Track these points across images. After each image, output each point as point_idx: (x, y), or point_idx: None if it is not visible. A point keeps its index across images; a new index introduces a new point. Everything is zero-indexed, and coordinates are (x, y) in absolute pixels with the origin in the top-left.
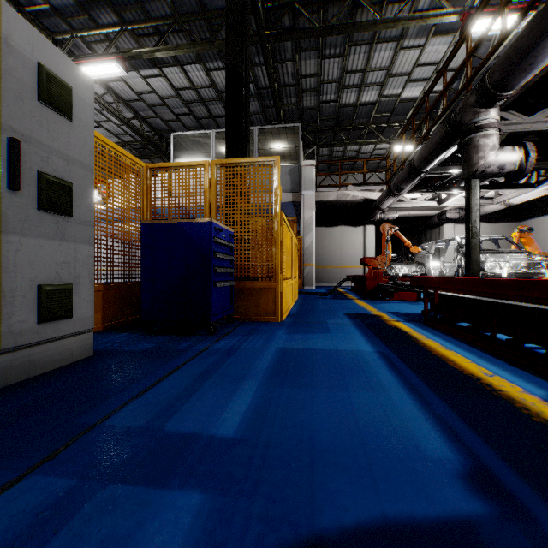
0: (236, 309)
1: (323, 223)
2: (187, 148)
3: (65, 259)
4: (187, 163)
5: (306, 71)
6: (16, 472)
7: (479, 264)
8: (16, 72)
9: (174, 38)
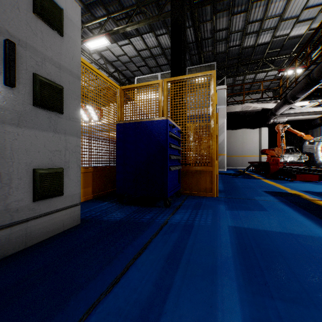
0: (182, 186)
1: (229, 127)
2: None
3: (57, 148)
4: (147, 83)
5: (219, 27)
6: None
7: None
8: None
9: (137, 19)
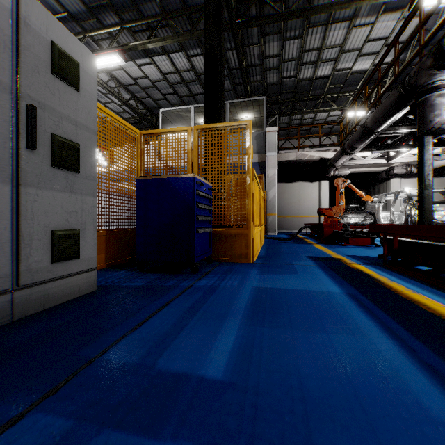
0: (214, 252)
1: (283, 180)
2: (172, 121)
3: (73, 209)
4: (173, 129)
5: (269, 52)
6: (20, 407)
7: (431, 213)
8: (33, 48)
9: (162, 32)
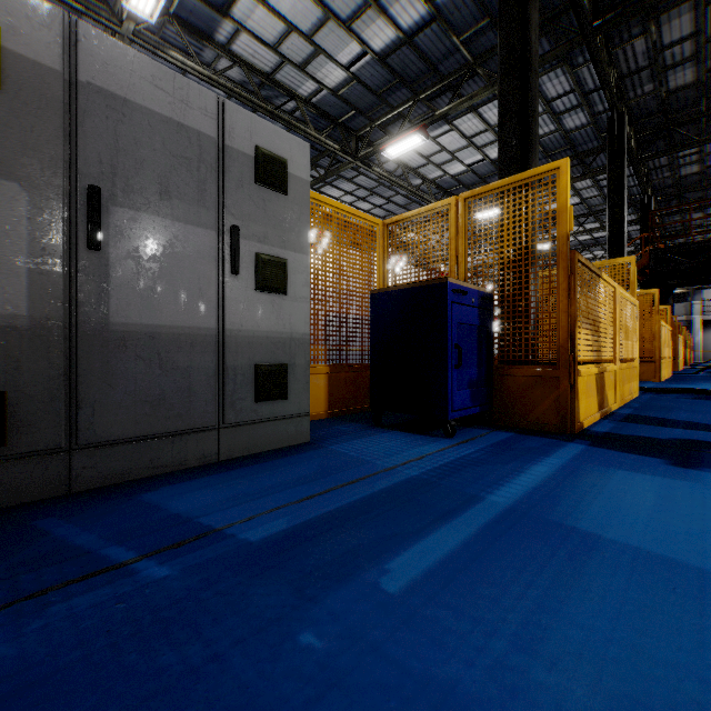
0: None
1: (706, 326)
2: None
3: None
4: None
5: None
6: None
7: None
8: None
9: None
